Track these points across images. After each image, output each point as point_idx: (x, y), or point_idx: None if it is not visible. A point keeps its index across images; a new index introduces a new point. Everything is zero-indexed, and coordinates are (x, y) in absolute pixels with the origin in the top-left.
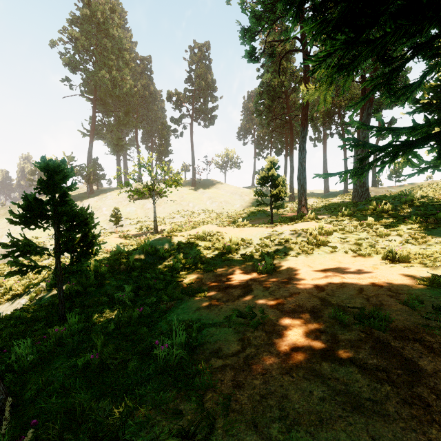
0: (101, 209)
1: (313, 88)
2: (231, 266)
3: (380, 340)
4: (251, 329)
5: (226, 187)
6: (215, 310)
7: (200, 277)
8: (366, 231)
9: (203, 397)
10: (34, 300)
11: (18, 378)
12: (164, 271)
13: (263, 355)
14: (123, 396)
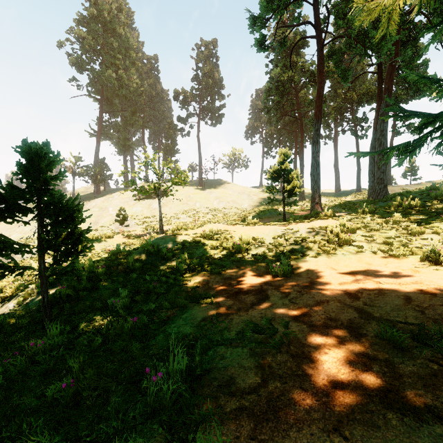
0: (107, 209)
1: (374, 1)
2: (241, 267)
3: None
4: (273, 351)
5: (233, 187)
6: (224, 322)
7: (207, 280)
8: (395, 228)
9: None
10: (22, 304)
11: None
12: (166, 272)
13: (294, 395)
14: None
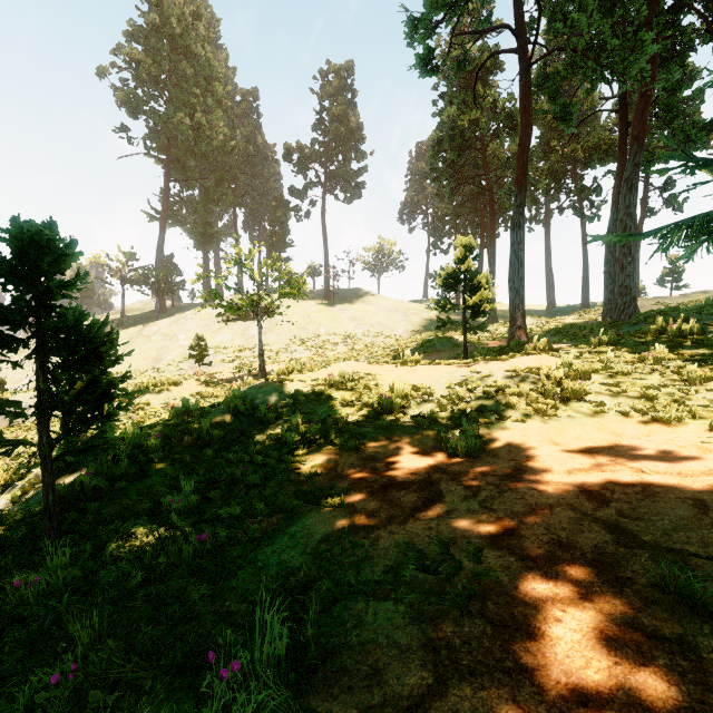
0: (177, 338)
1: None
2: (393, 439)
3: None
4: (454, 611)
5: (380, 301)
6: (363, 544)
7: (334, 461)
8: (657, 371)
9: None
10: (19, 500)
11: None
12: (265, 447)
13: None
14: None
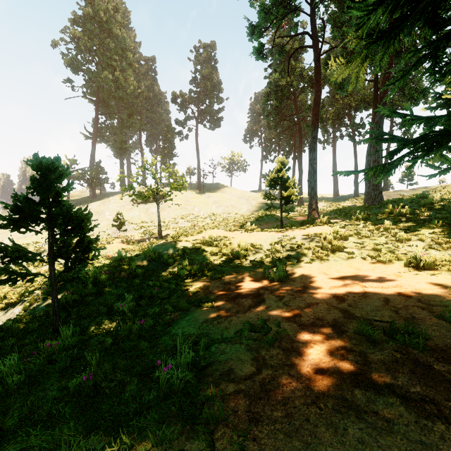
0: (104, 214)
1: (343, 64)
2: (240, 273)
3: (419, 362)
4: (266, 346)
5: (232, 191)
6: (224, 323)
7: (207, 285)
8: (384, 235)
9: (214, 434)
10: (28, 309)
11: (2, 402)
12: (168, 278)
13: (282, 379)
14: (118, 429)
